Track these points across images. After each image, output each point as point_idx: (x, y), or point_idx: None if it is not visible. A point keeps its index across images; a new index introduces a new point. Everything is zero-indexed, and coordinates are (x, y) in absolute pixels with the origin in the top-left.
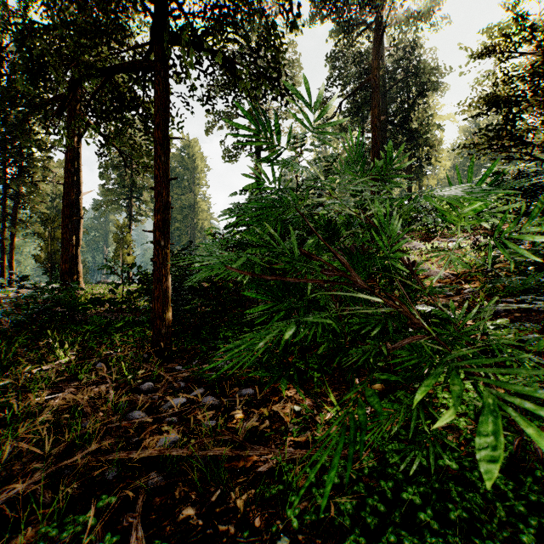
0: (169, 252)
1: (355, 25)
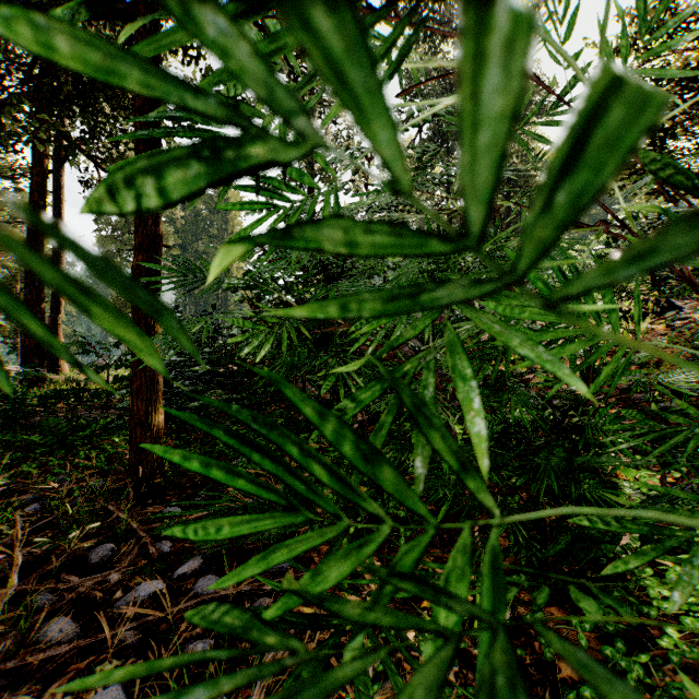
0: None
1: (440, 25)
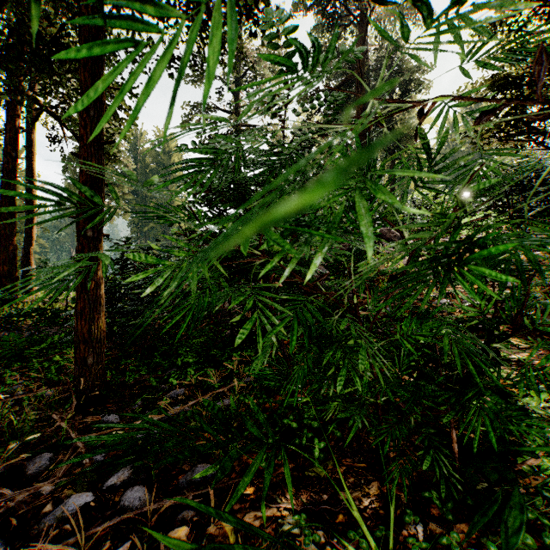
0: (102, 246)
1: (340, 17)
